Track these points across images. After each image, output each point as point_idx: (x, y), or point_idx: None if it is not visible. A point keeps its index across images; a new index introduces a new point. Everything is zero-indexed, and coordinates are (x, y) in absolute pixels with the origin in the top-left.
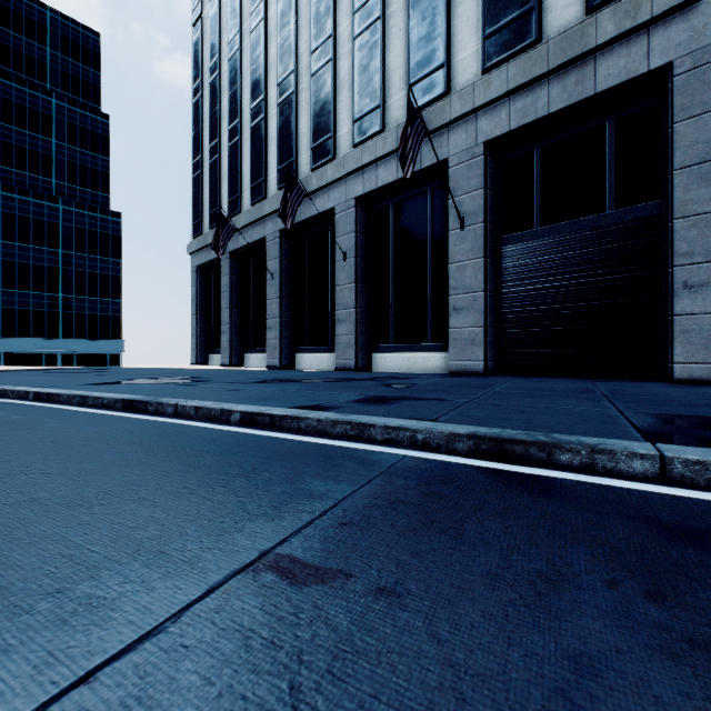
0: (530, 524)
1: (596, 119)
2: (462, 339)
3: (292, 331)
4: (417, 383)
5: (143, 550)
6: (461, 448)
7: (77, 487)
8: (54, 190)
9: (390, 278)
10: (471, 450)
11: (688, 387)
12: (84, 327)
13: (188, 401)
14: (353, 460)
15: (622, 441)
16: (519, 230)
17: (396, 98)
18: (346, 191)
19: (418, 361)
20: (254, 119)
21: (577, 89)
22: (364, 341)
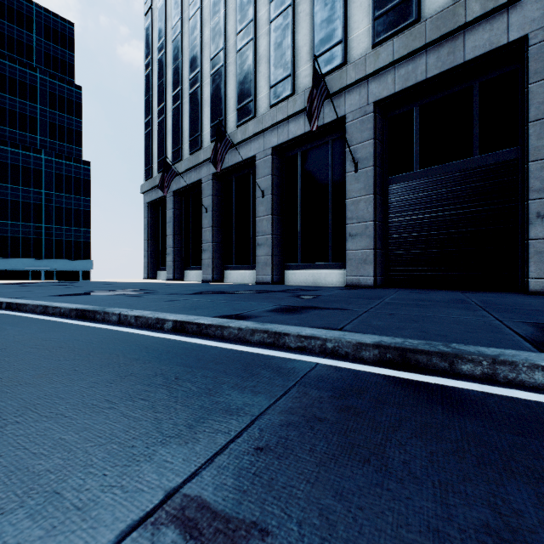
0: (455, 450)
1: (464, 83)
2: (356, 259)
3: (222, 253)
4: (321, 295)
5: (36, 489)
6: (367, 356)
7: (1, 400)
8: (39, 144)
9: (299, 211)
10: (377, 358)
11: (542, 297)
12: (62, 250)
13: (130, 311)
14: (270, 368)
15: (519, 352)
16: (401, 172)
17: (303, 68)
18: (264, 142)
19: (321, 276)
20: (192, 87)
21: (449, 58)
22: (278, 261)
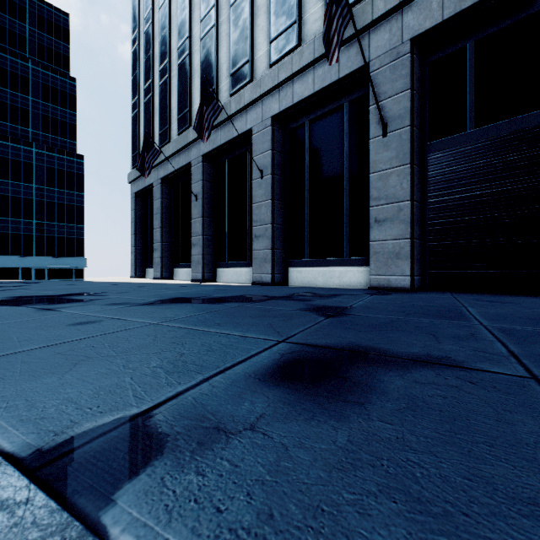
0: None
1: None
2: (385, 252)
3: (214, 248)
4: (351, 306)
5: None
6: None
7: None
8: (31, 137)
9: (305, 194)
10: None
11: None
12: (54, 247)
13: None
14: None
15: None
16: (448, 135)
17: (312, 11)
18: (262, 111)
19: (334, 275)
20: (181, 56)
21: None
22: (280, 256)
